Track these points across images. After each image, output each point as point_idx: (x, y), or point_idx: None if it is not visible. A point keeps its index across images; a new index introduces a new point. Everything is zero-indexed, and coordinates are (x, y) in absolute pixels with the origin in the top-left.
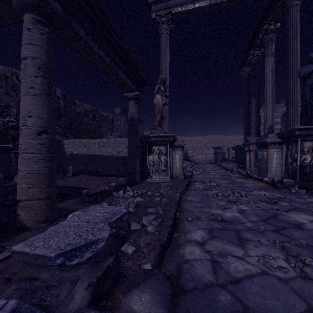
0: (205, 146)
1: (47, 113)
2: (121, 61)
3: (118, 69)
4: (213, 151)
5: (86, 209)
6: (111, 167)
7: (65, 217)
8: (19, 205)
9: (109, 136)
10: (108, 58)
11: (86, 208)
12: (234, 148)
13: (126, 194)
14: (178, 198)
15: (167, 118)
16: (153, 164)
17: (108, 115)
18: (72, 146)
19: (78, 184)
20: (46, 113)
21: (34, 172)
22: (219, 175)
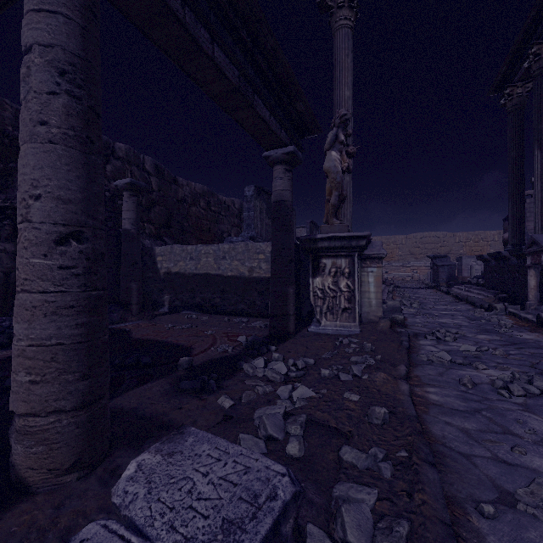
0: (411, 253)
1: (81, 188)
2: (259, 79)
3: (253, 94)
4: (427, 262)
5: (174, 446)
6: (237, 299)
7: (131, 444)
8: (14, 424)
9: (234, 238)
10: (232, 67)
11: (176, 441)
12: (484, 259)
13: (271, 370)
14: (409, 401)
15: (347, 200)
16: (322, 295)
17: (233, 201)
18: (169, 259)
19: (176, 336)
20: (79, 187)
21: (47, 342)
22: (465, 319)
